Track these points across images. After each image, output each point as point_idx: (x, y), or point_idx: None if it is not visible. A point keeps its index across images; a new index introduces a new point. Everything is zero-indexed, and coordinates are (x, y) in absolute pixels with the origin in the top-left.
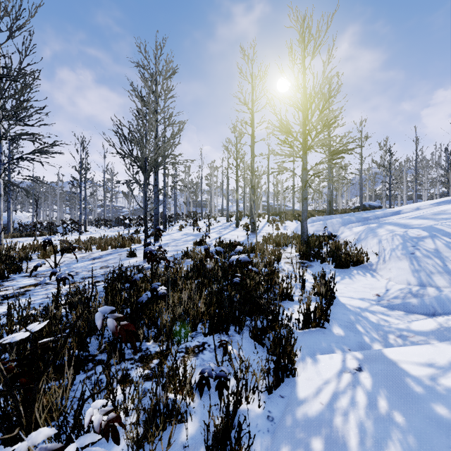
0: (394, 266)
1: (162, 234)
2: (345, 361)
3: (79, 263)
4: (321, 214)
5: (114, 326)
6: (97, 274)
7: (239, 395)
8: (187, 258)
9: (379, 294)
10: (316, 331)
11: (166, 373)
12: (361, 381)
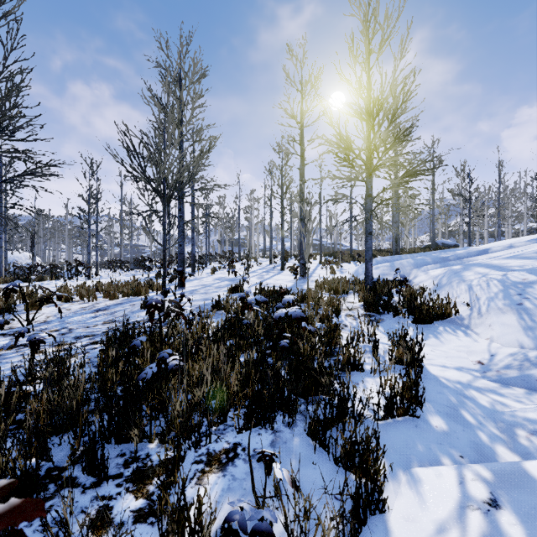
0: (497, 321)
1: (189, 278)
2: (465, 484)
3: (77, 316)
4: (385, 254)
5: None
6: (97, 332)
7: None
8: (218, 310)
9: (482, 361)
10: (405, 423)
11: (168, 516)
12: (504, 532)
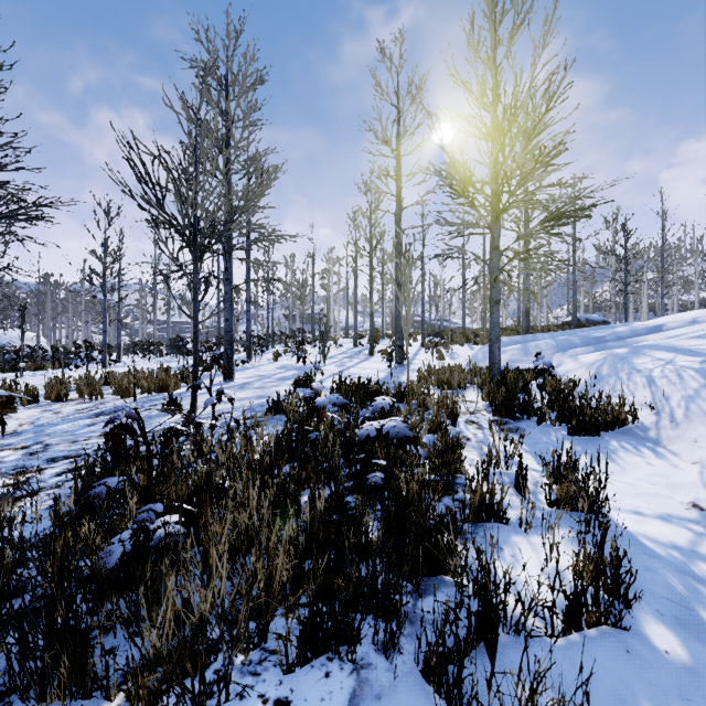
0: None
1: (243, 366)
2: None
3: (65, 423)
4: (510, 334)
5: None
6: (86, 449)
7: None
8: (277, 414)
9: (699, 503)
10: (605, 642)
11: None
12: None
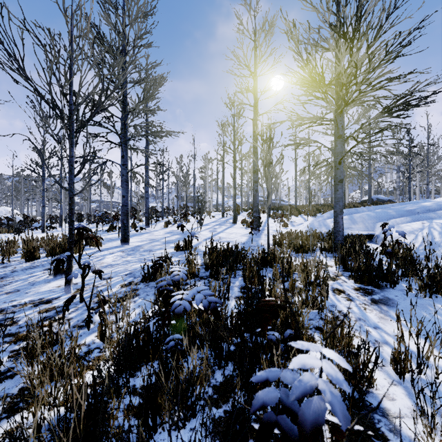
0: None
1: (141, 232)
2: None
3: None
4: (328, 208)
5: None
6: None
7: None
8: (152, 280)
9: None
10: None
11: None
12: None
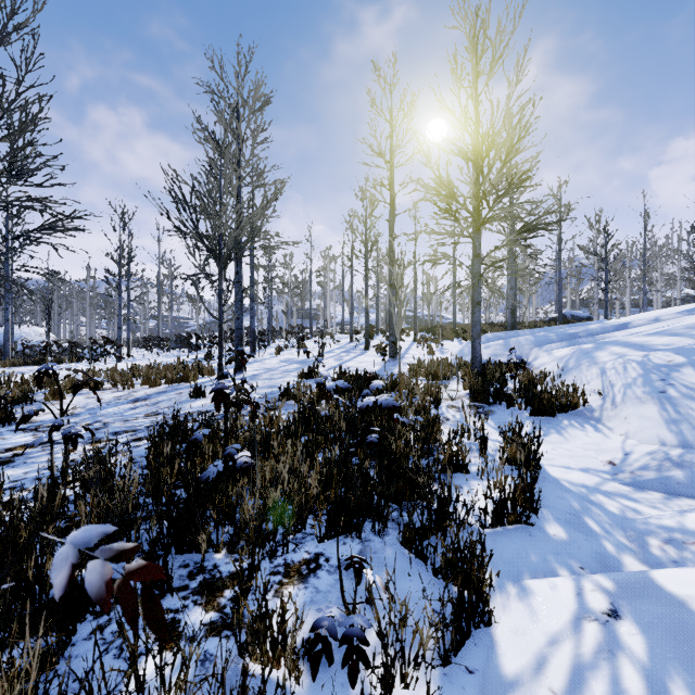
0: (634, 412)
1: (248, 360)
2: (582, 595)
3: (111, 407)
4: (498, 329)
5: (103, 582)
6: (139, 426)
7: (389, 674)
8: (287, 400)
9: (613, 461)
10: (517, 531)
11: (247, 625)
12: (623, 642)
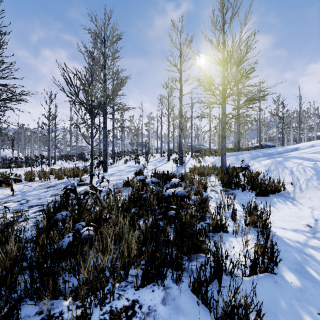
0: (314, 195)
1: (111, 166)
2: None
3: (34, 191)
4: (231, 151)
5: None
6: (45, 202)
7: None
8: (127, 187)
9: (310, 224)
10: (266, 279)
11: None
12: None
